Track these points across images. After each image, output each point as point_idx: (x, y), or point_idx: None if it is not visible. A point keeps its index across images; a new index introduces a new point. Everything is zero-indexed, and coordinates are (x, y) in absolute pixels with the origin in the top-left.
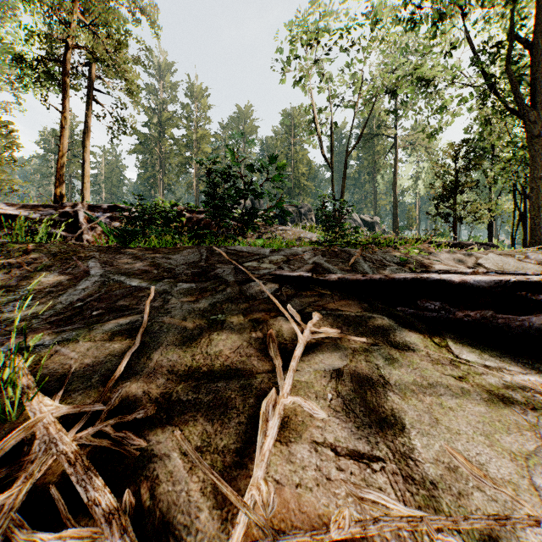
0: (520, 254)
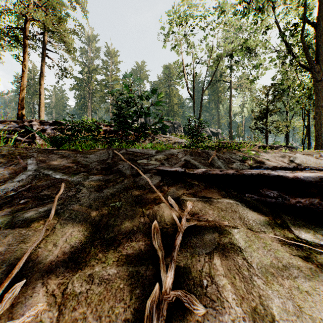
0: (316, 154)
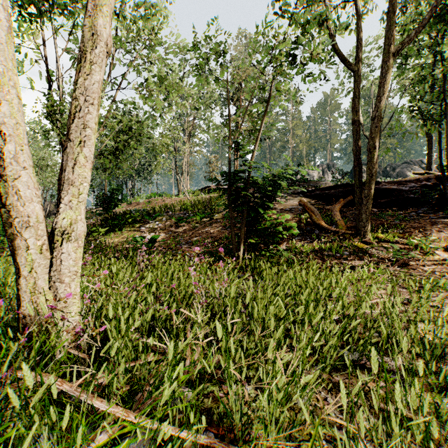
0: None
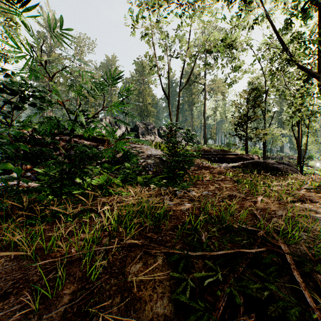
0: None
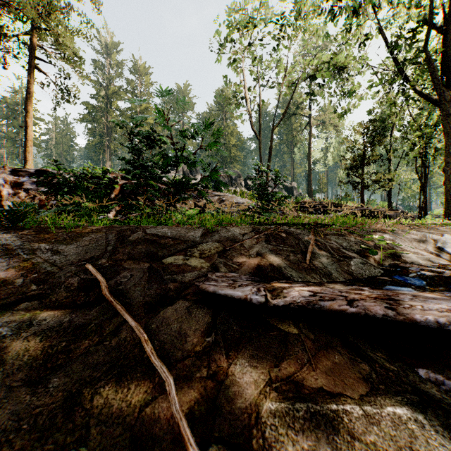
0: None
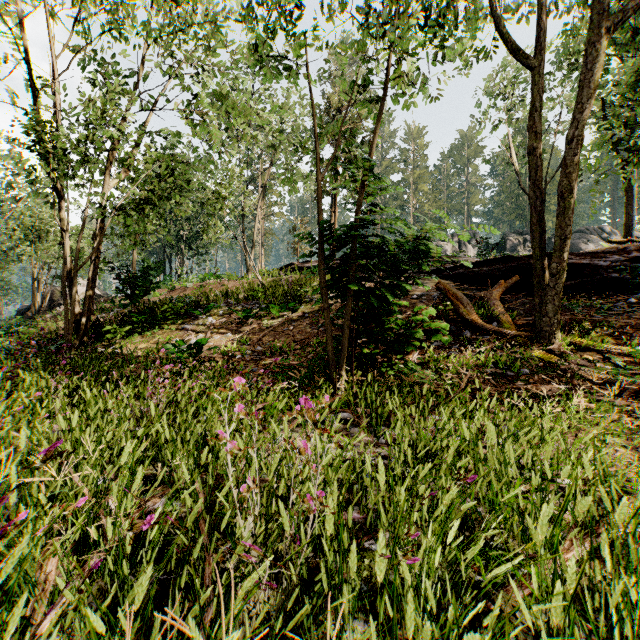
0: None
